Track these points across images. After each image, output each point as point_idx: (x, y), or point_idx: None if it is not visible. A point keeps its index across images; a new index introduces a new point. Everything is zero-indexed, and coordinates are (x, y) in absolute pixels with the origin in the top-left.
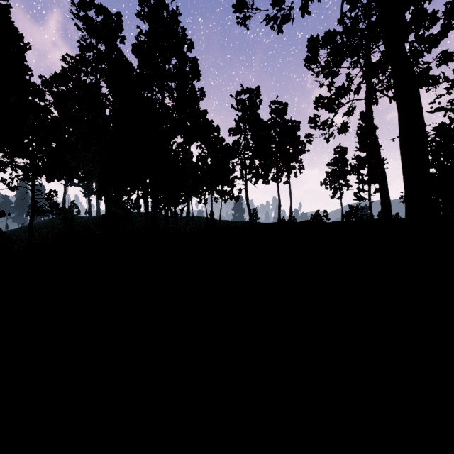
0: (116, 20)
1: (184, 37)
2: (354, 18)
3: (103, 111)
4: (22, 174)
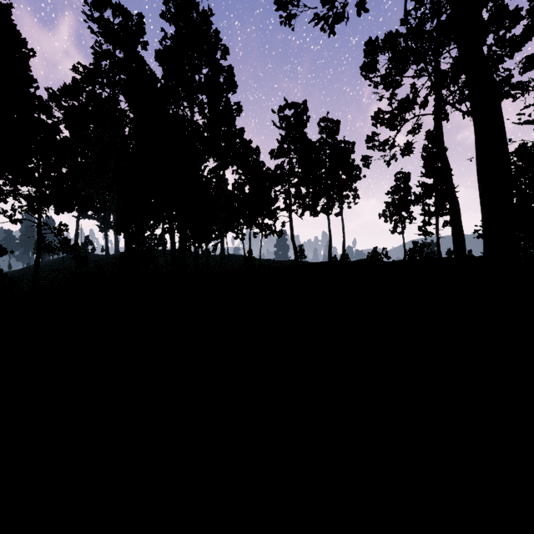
0: (137, 22)
1: (217, 41)
2: (420, 17)
3: (121, 129)
4: (26, 205)
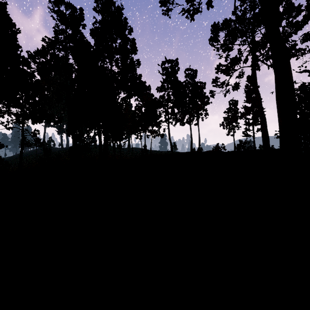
0: (79, 13)
1: (126, 24)
2: (243, 10)
3: (70, 75)
4: (15, 119)
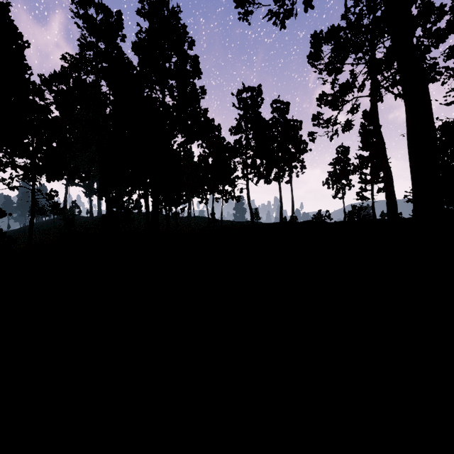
0: (116, 18)
1: (185, 34)
2: (358, 13)
3: (103, 109)
4: (22, 174)
